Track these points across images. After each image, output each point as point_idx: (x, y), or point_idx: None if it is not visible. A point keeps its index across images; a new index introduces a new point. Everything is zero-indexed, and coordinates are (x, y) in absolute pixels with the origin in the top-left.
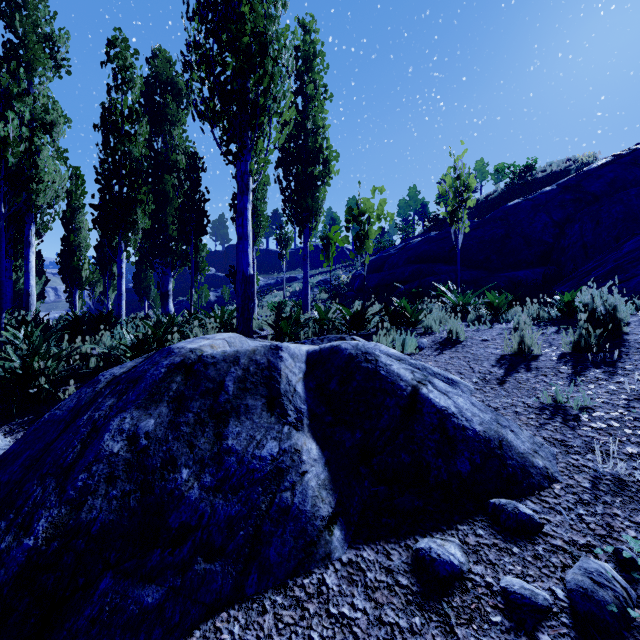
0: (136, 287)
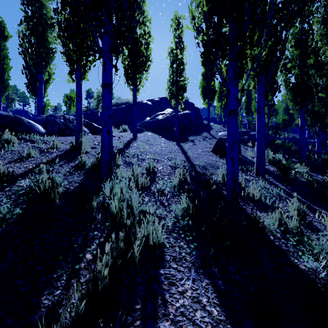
0: None
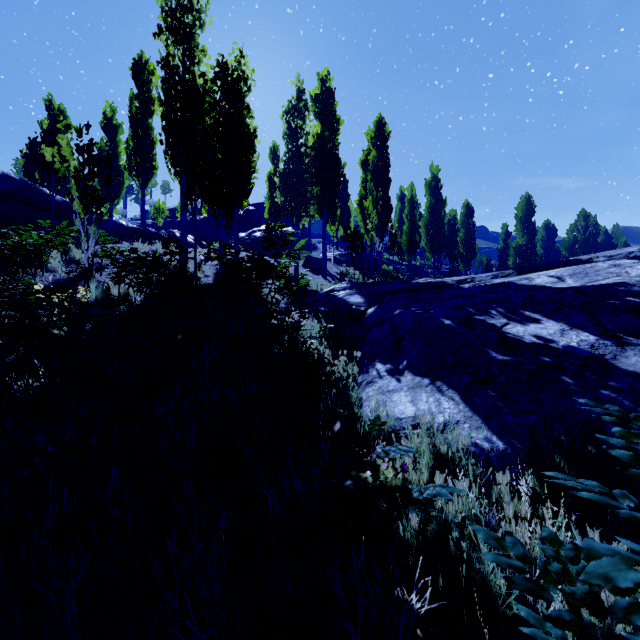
0: None
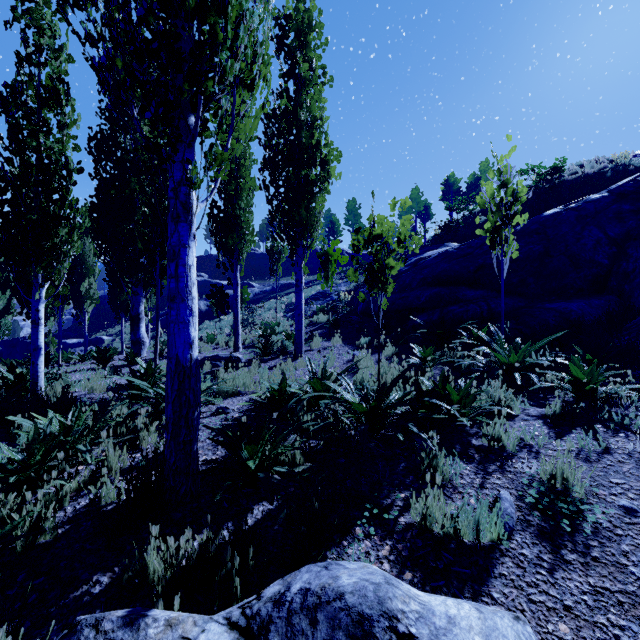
0: (112, 302)
